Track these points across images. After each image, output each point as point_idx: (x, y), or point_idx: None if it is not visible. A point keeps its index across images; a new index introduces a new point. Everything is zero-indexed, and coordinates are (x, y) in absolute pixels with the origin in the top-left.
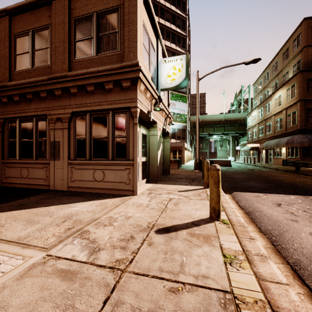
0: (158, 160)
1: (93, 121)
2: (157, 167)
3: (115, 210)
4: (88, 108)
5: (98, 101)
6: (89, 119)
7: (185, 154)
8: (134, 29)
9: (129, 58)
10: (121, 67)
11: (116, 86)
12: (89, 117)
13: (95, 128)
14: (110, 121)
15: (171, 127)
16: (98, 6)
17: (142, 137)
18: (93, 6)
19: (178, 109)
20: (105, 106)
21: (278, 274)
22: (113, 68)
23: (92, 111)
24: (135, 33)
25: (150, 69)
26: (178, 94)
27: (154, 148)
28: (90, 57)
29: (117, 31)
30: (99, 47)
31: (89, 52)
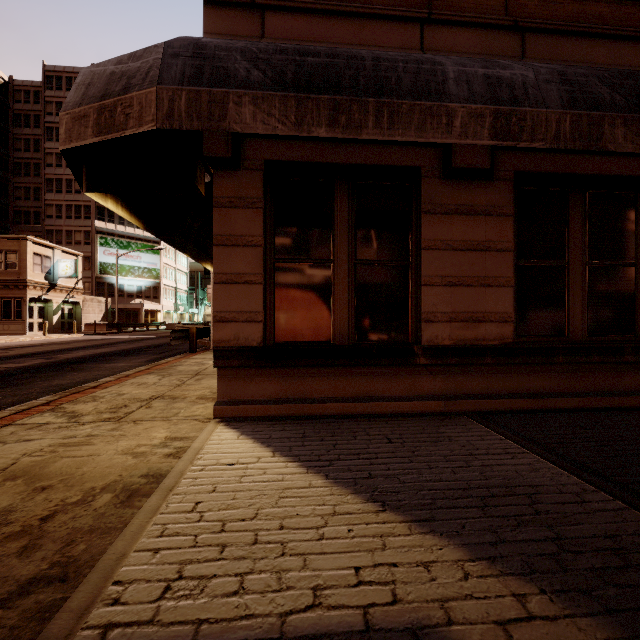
0: (55, 321)
1: (3, 302)
2: (53, 325)
3: (11, 336)
4: (0, 296)
5: (6, 293)
6: (1, 300)
7: (158, 317)
8: (26, 263)
9: (23, 276)
10: (18, 279)
11: (16, 287)
12: (1, 300)
13: (5, 305)
14: (13, 302)
15: (136, 284)
16: (6, 247)
17: (38, 308)
18: (4, 246)
19: (146, 263)
20: (10, 295)
21: (37, 337)
22: (14, 279)
23: (3, 297)
24: (26, 265)
25: (44, 272)
26: (146, 245)
27: (51, 314)
28: (1, 271)
29: (17, 262)
30: (7, 267)
31: (1, 268)
